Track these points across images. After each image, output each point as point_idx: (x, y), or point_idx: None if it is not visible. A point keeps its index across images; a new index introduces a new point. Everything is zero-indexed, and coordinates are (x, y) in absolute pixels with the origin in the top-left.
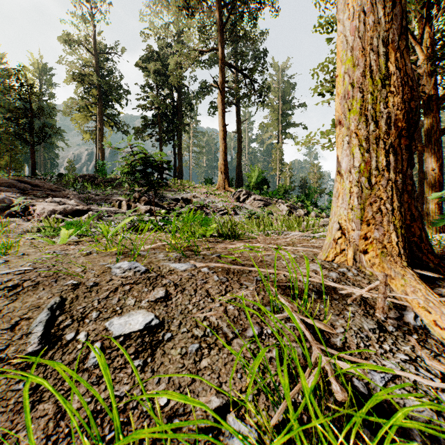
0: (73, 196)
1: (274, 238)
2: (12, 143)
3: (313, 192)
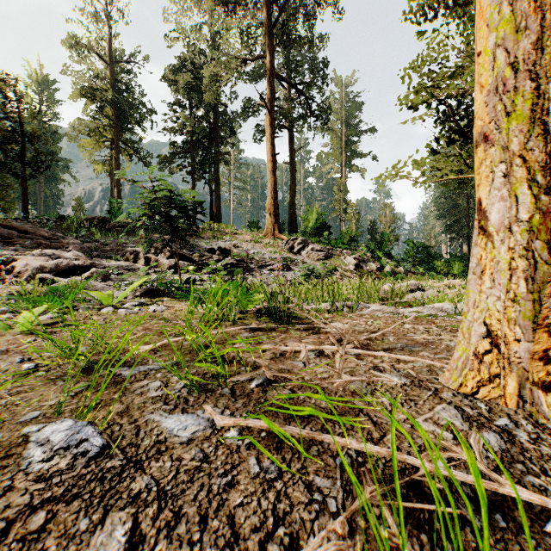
0: (73, 246)
1: (346, 315)
2: (0, 176)
3: (387, 240)
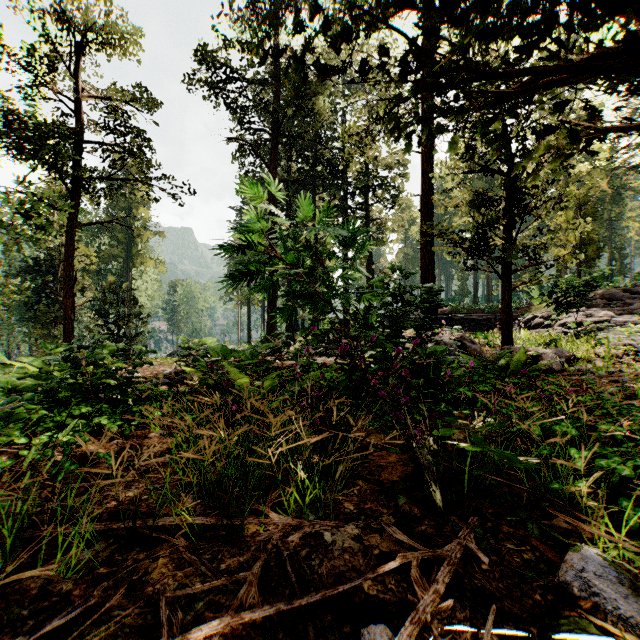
0: (634, 304)
1: None
2: None
3: None
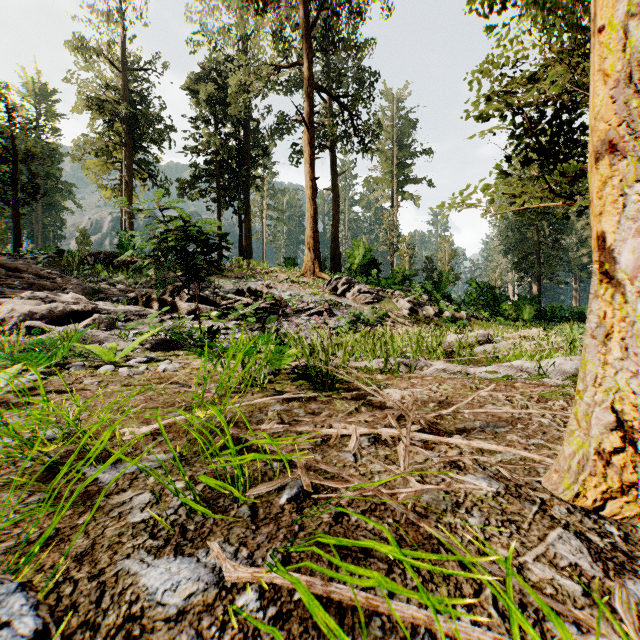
0: (73, 287)
1: (403, 375)
2: None
3: (446, 280)
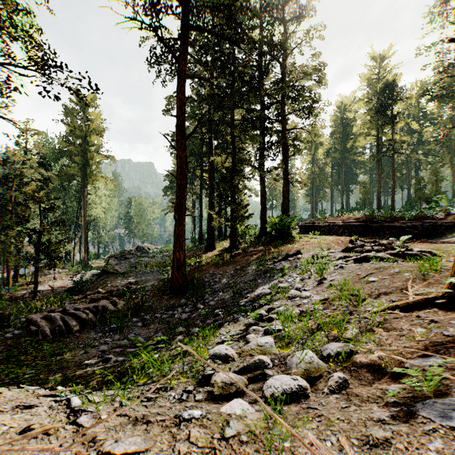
0: None
1: None
2: None
3: None
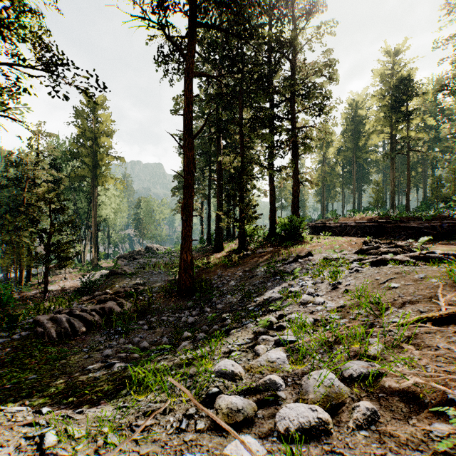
0: None
1: None
2: None
3: None
